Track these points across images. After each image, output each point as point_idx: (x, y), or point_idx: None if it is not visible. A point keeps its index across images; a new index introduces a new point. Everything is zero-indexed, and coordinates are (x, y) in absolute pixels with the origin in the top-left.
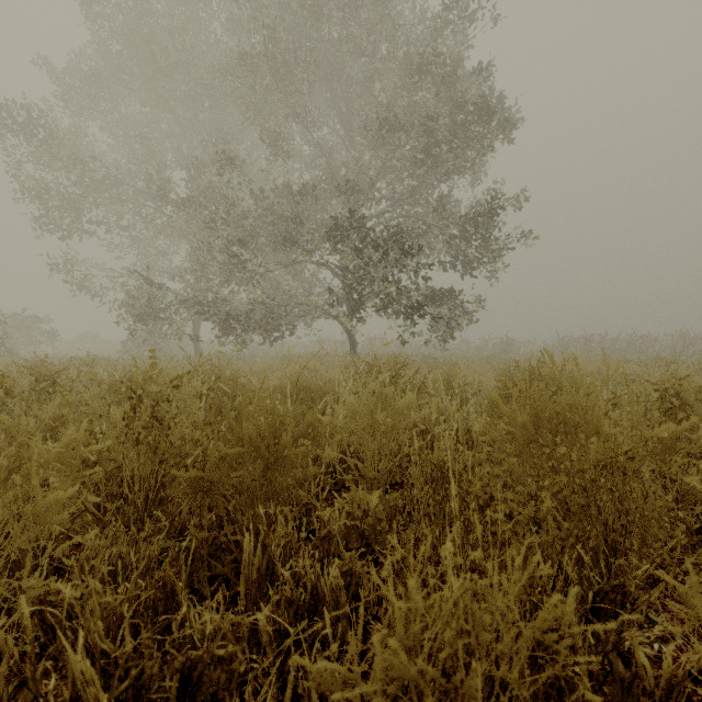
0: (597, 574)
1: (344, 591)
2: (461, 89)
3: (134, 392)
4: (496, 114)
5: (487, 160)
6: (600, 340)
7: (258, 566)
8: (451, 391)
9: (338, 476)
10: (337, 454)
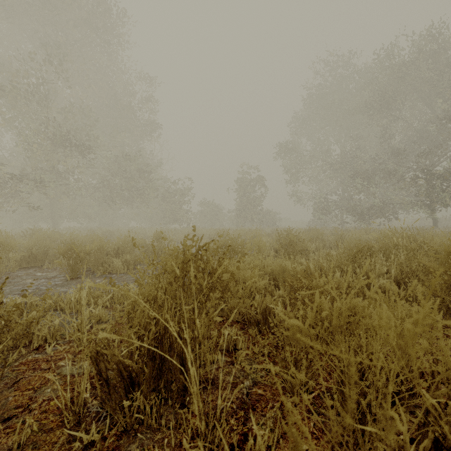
0: None
1: None
2: None
3: (365, 230)
4: None
5: None
6: None
7: None
8: None
9: None
10: None
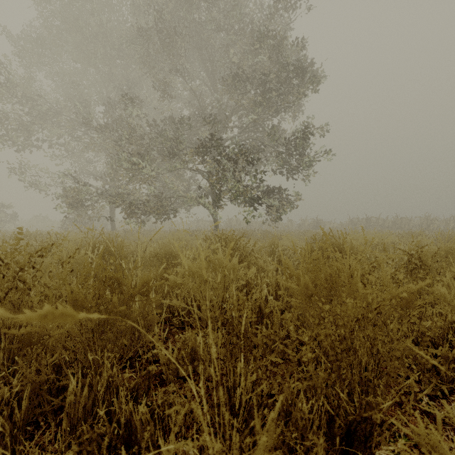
0: (352, 406)
1: (153, 424)
2: (286, 56)
3: (2, 260)
4: (308, 72)
5: (303, 103)
6: (375, 220)
7: (84, 404)
8: (274, 254)
9: (181, 319)
10: (180, 303)
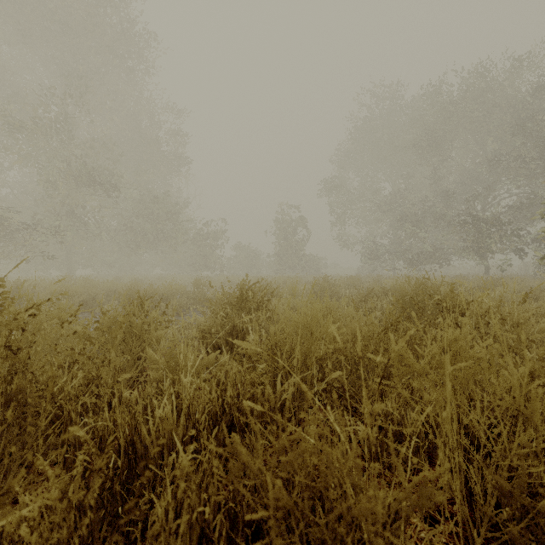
0: None
1: None
2: None
3: (403, 277)
4: None
5: None
6: None
7: None
8: None
9: None
10: None
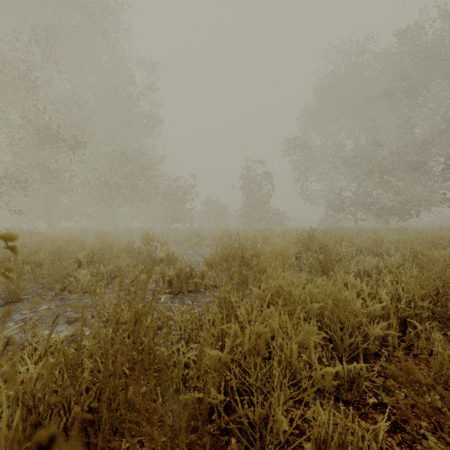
0: None
1: None
2: None
3: (400, 230)
4: None
5: None
6: None
7: None
8: None
9: None
10: None
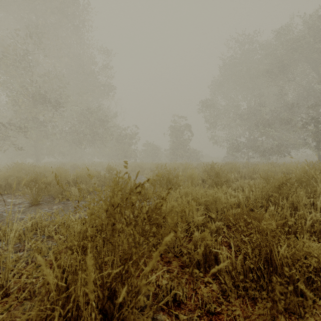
0: None
1: None
2: None
3: (271, 164)
4: None
5: None
6: None
7: None
8: None
9: None
10: None
